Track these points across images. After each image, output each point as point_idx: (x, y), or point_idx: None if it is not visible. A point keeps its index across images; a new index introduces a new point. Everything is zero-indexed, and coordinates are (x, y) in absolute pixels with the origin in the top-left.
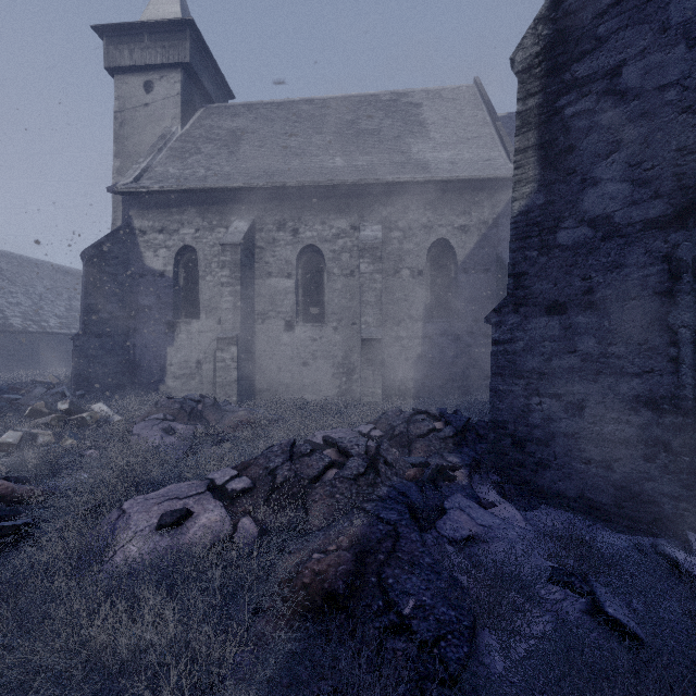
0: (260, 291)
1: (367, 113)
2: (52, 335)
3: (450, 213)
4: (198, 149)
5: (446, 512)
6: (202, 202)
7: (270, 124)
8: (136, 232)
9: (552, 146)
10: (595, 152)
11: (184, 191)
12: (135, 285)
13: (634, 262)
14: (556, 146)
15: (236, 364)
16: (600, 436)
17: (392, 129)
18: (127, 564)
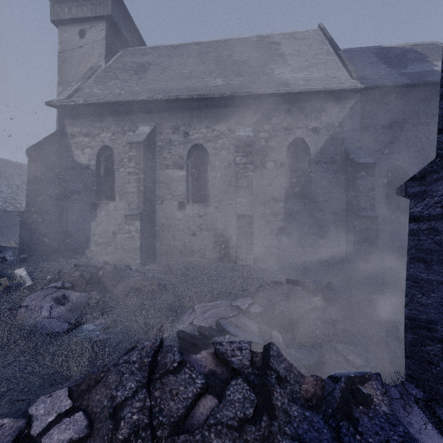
0: (160, 180)
1: (240, 49)
2: None
3: (305, 118)
4: (116, 76)
5: None
6: (117, 113)
7: (169, 59)
8: (68, 136)
9: None
10: None
11: (103, 105)
12: (67, 175)
13: None
14: None
15: (139, 235)
16: None
17: (258, 59)
18: None
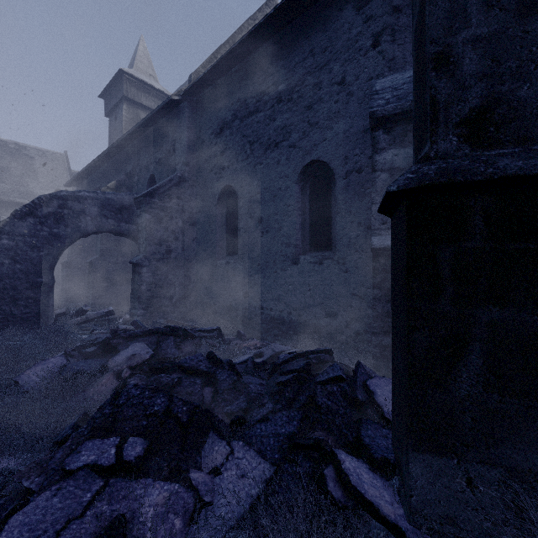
0: None
1: None
2: None
3: None
4: None
5: None
6: None
7: None
8: None
9: None
10: None
11: None
12: None
13: None
14: None
15: None
16: None
17: (17, 170)
18: None
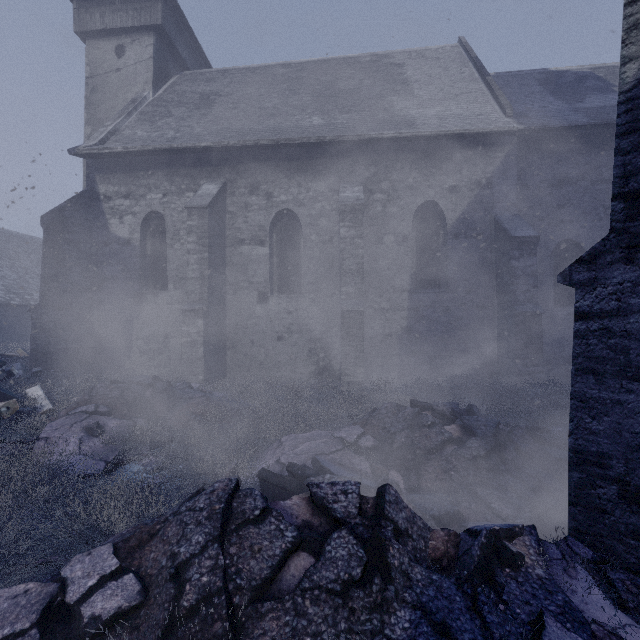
0: (231, 260)
1: (346, 74)
2: None
3: (439, 173)
4: (169, 112)
5: None
6: (170, 165)
7: (244, 87)
8: (101, 197)
9: None
10: None
11: (150, 153)
12: (100, 254)
13: None
14: None
15: (203, 339)
16: None
17: (373, 88)
18: None
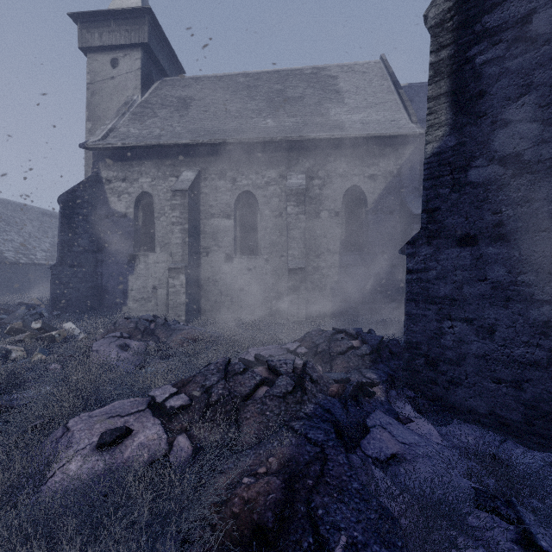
0: (205, 230)
1: (292, 84)
2: (39, 265)
3: (362, 165)
4: (154, 113)
5: (369, 431)
6: (157, 156)
7: (213, 93)
8: (103, 181)
9: (464, 92)
10: (505, 96)
11: (142, 147)
12: (102, 224)
13: (544, 196)
14: (467, 92)
15: (184, 290)
16: (511, 358)
17: (313, 97)
18: (65, 485)
